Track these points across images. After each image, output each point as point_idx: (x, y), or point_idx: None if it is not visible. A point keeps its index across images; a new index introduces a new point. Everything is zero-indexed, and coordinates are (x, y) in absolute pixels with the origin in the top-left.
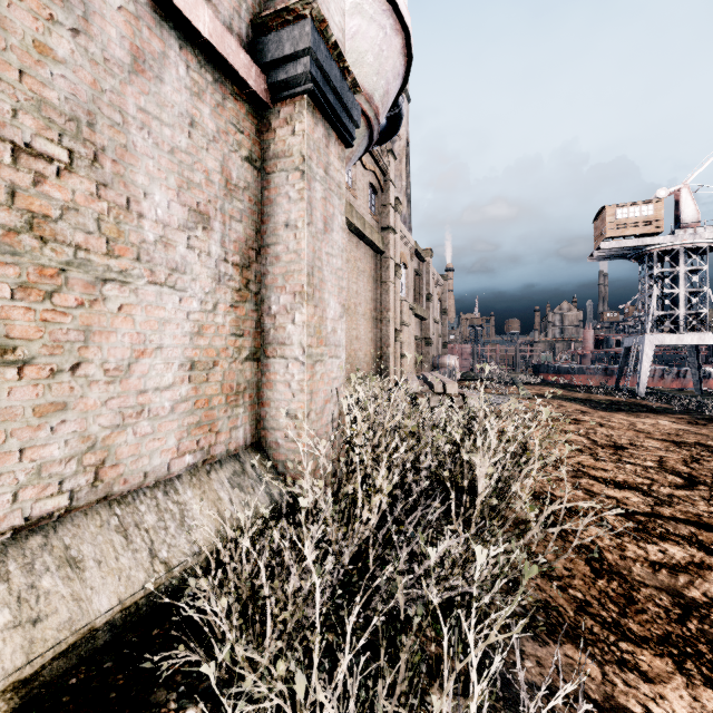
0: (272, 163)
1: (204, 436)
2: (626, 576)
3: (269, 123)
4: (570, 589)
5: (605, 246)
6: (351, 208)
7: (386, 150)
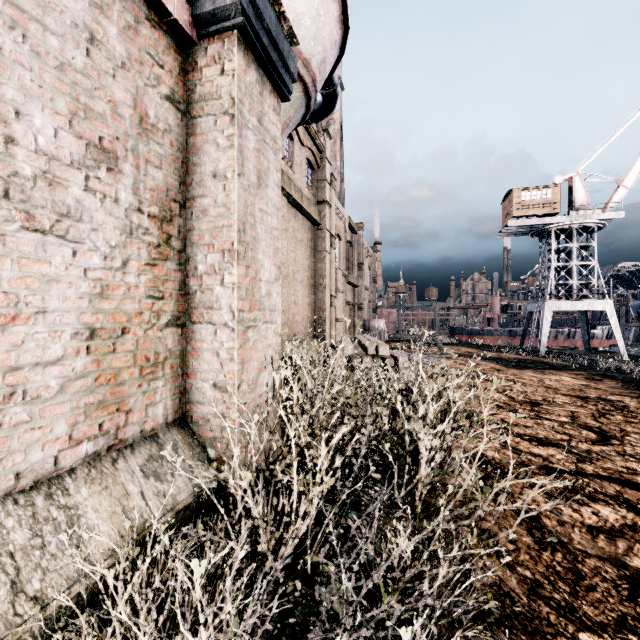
0: (198, 106)
1: (109, 417)
2: (568, 545)
3: (194, 61)
4: (519, 567)
5: (512, 224)
6: (289, 181)
7: (322, 130)
